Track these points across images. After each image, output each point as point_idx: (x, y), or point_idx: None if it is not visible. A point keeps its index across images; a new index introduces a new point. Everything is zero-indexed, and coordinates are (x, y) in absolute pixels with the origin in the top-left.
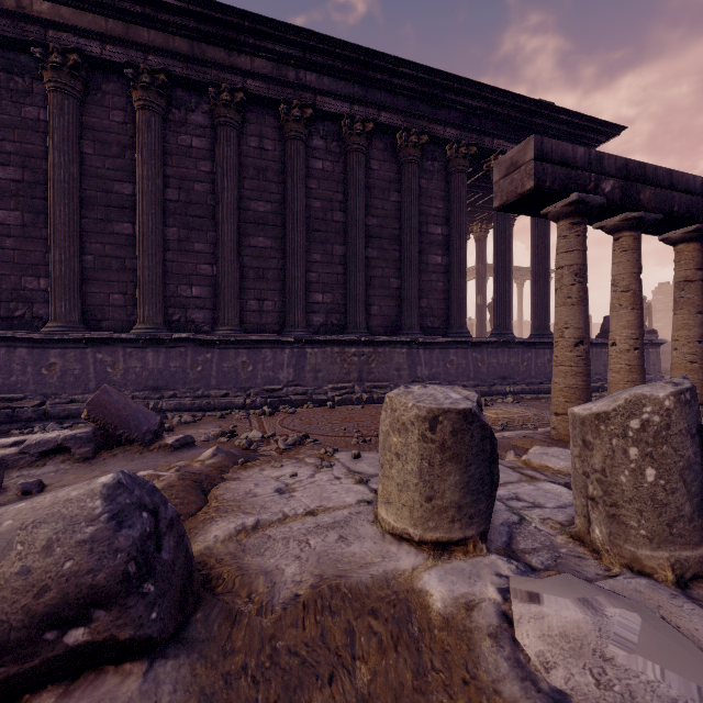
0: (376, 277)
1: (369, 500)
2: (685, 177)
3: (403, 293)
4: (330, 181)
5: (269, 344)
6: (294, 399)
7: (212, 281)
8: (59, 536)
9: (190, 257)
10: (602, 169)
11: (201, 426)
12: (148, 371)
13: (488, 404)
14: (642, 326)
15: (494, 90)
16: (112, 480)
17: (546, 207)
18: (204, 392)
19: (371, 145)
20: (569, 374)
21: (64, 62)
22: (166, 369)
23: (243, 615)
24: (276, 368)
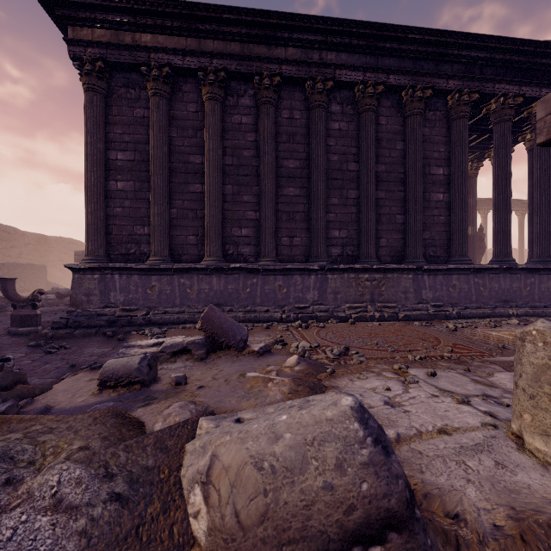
0: (383, 214)
1: (492, 423)
2: None
3: (408, 227)
4: (345, 138)
5: (299, 271)
6: (319, 315)
7: (255, 224)
8: (344, 456)
9: (240, 206)
10: None
11: (255, 335)
12: (213, 292)
13: (496, 326)
14: None
15: (498, 39)
16: (354, 403)
17: None
18: (252, 308)
19: (380, 104)
20: None
21: (160, 74)
22: (225, 290)
23: (458, 538)
24: (304, 290)
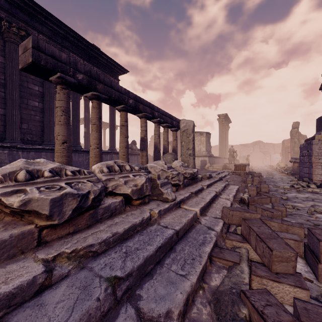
0: None
1: None
2: (117, 85)
3: (7, 118)
4: None
5: None
6: None
7: None
8: None
9: None
10: (77, 68)
11: None
12: None
13: None
14: (100, 139)
15: (68, 28)
16: None
17: (50, 77)
18: None
19: None
20: (59, 156)
21: None
22: None
23: None
24: None
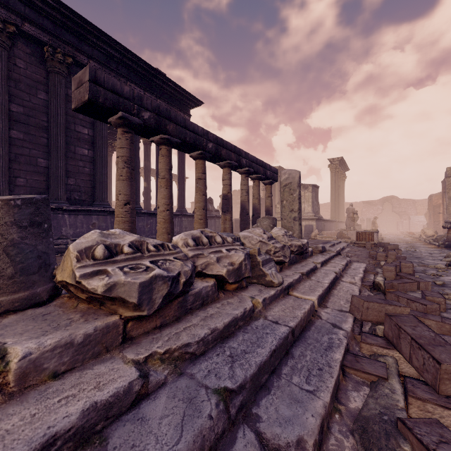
0: (22, 155)
1: None
2: (193, 124)
3: (51, 172)
4: None
5: None
6: None
7: None
8: None
9: None
10: (142, 104)
11: None
12: None
13: None
14: (171, 198)
15: (125, 49)
16: None
17: (109, 117)
18: None
19: (17, 46)
20: (121, 222)
21: None
22: None
23: None
24: None
